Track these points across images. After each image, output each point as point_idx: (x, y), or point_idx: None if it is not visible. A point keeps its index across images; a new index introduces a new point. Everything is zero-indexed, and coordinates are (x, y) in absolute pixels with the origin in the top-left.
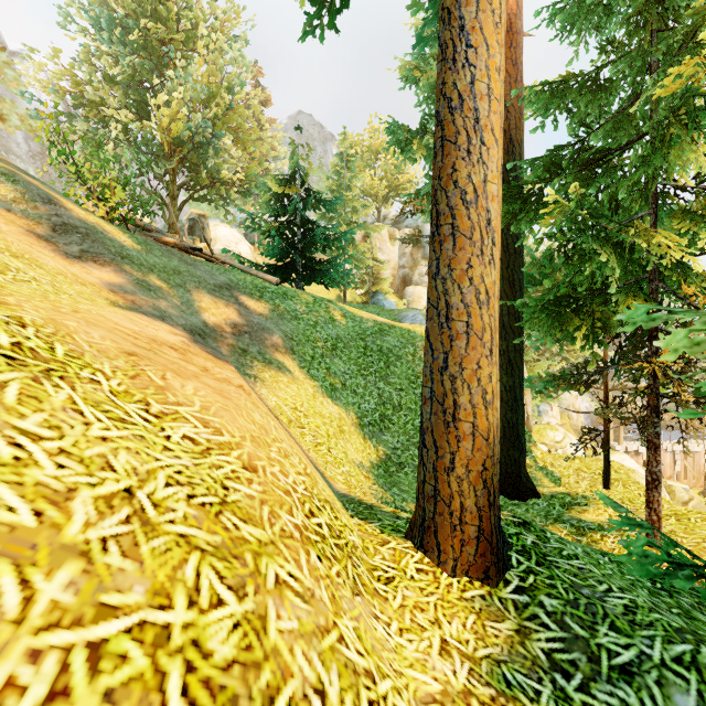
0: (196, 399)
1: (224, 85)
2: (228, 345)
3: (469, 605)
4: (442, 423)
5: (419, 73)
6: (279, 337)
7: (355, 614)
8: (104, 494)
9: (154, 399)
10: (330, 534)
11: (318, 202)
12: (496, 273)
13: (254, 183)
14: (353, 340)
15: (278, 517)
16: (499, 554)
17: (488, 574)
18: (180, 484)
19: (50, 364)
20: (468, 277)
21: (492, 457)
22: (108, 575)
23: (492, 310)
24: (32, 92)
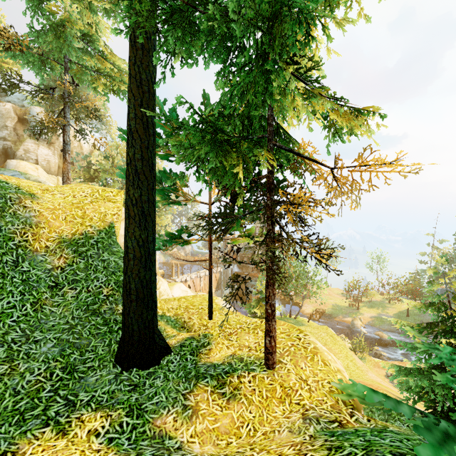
0: None
1: None
2: None
3: None
4: None
5: None
6: None
7: None
8: None
9: None
10: None
11: None
12: None
13: None
14: None
15: None
16: None
17: None
18: None
19: None
20: None
21: None
22: None
23: None
24: None
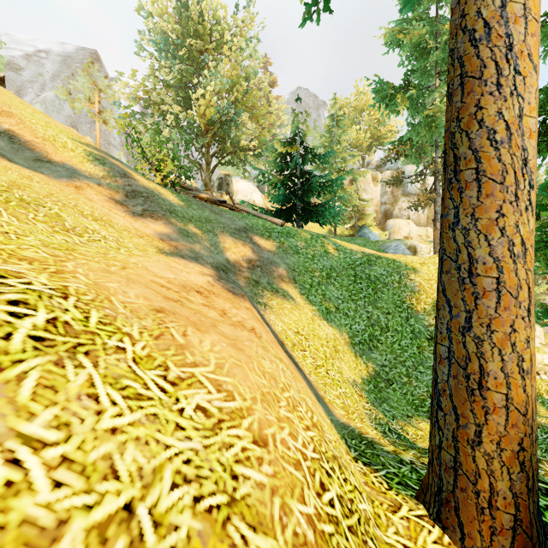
0: (212, 356)
1: (242, 75)
2: (245, 278)
3: None
4: (464, 388)
5: (402, 36)
6: (284, 269)
7: None
8: (99, 520)
9: (173, 362)
10: (342, 512)
11: (314, 156)
12: (533, 219)
13: (264, 147)
14: (344, 269)
15: (290, 513)
16: None
17: None
18: (187, 481)
19: (79, 338)
20: (498, 227)
21: (530, 434)
22: None
23: (529, 264)
24: (122, 102)
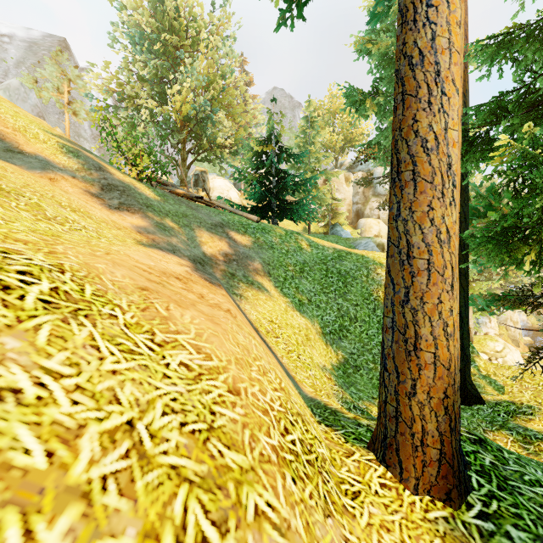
0: (192, 327)
1: (219, 74)
2: (221, 271)
3: (433, 527)
4: (404, 351)
5: (371, 45)
6: (259, 263)
7: (328, 542)
8: (109, 428)
9: (159, 329)
10: (302, 450)
11: (288, 156)
12: (457, 213)
13: (240, 145)
14: (317, 264)
15: (257, 441)
16: (460, 477)
17: (450, 496)
18: (174, 412)
19: (78, 304)
20: (429, 218)
21: (453, 385)
22: (104, 517)
23: (453, 248)
24: (94, 94)
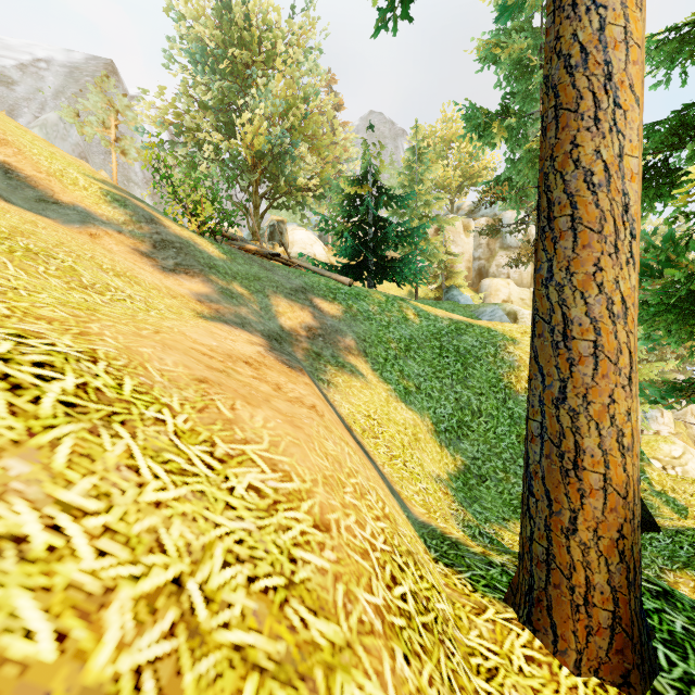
0: (265, 433)
1: (300, 96)
2: (303, 349)
3: None
4: (558, 469)
5: (499, 50)
6: (352, 338)
7: None
8: (147, 591)
9: (221, 437)
10: (416, 608)
11: (390, 199)
12: (636, 274)
13: (327, 186)
14: (427, 340)
15: (355, 601)
16: (642, 652)
17: (628, 679)
18: (240, 561)
19: (113, 406)
20: (595, 283)
21: (632, 520)
22: None
23: (631, 325)
24: (146, 127)
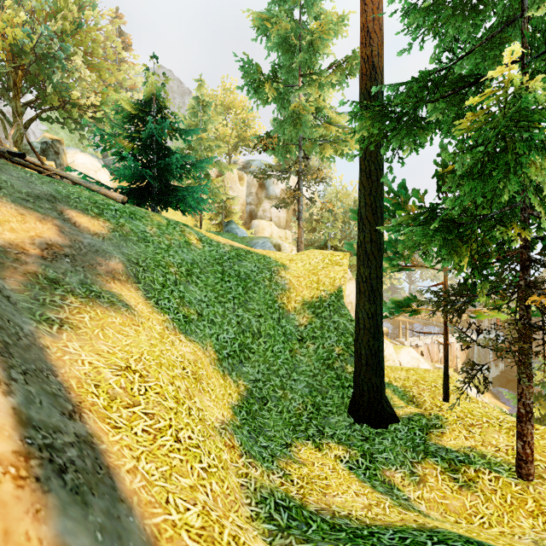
0: None
1: (74, 3)
2: (25, 274)
3: None
4: None
5: (270, 25)
6: (119, 261)
7: None
8: None
9: None
10: None
11: (174, 130)
12: None
13: (109, 110)
14: (210, 265)
15: None
16: None
17: None
18: None
19: None
20: None
21: None
22: None
23: None
24: None
